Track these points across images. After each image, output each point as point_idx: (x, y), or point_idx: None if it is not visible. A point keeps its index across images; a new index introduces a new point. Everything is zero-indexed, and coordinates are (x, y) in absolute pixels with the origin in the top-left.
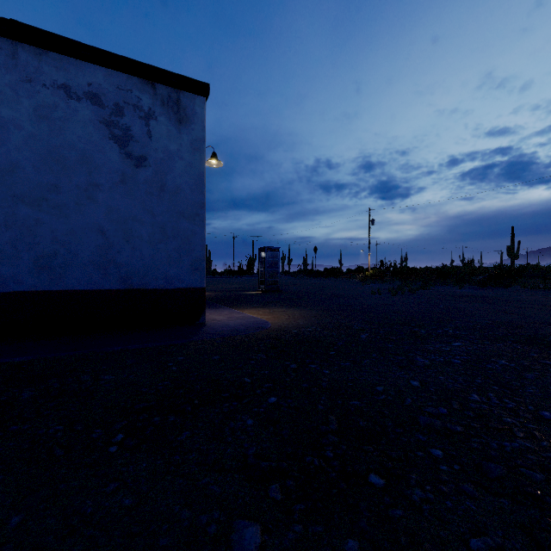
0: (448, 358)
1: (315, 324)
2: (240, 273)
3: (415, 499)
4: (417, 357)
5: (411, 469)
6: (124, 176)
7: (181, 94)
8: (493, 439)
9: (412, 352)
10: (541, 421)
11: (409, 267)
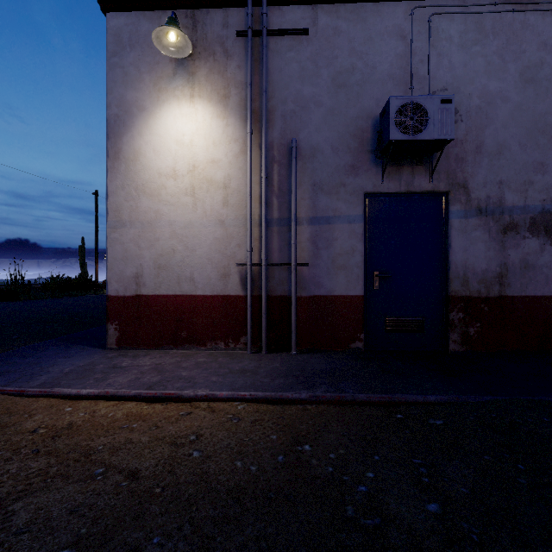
0: None
1: None
2: None
3: None
4: None
5: None
6: None
7: None
8: None
9: None
10: None
11: None
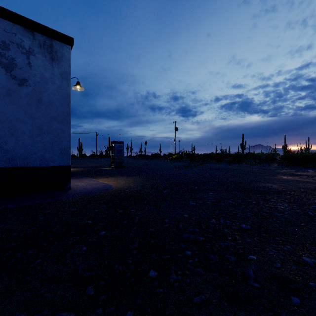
0: (205, 201)
1: (140, 185)
2: (101, 156)
3: (171, 281)
4: (190, 202)
5: (173, 264)
6: (9, 91)
7: (53, 41)
8: (217, 242)
9: (188, 199)
10: (240, 230)
11: (195, 153)
